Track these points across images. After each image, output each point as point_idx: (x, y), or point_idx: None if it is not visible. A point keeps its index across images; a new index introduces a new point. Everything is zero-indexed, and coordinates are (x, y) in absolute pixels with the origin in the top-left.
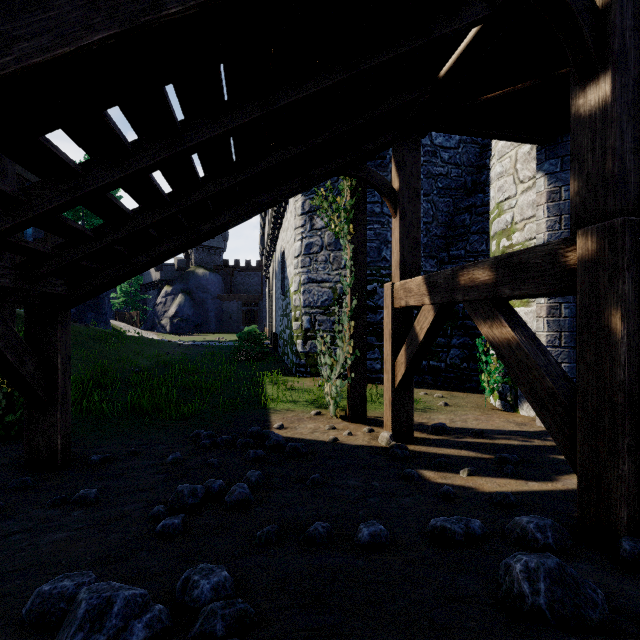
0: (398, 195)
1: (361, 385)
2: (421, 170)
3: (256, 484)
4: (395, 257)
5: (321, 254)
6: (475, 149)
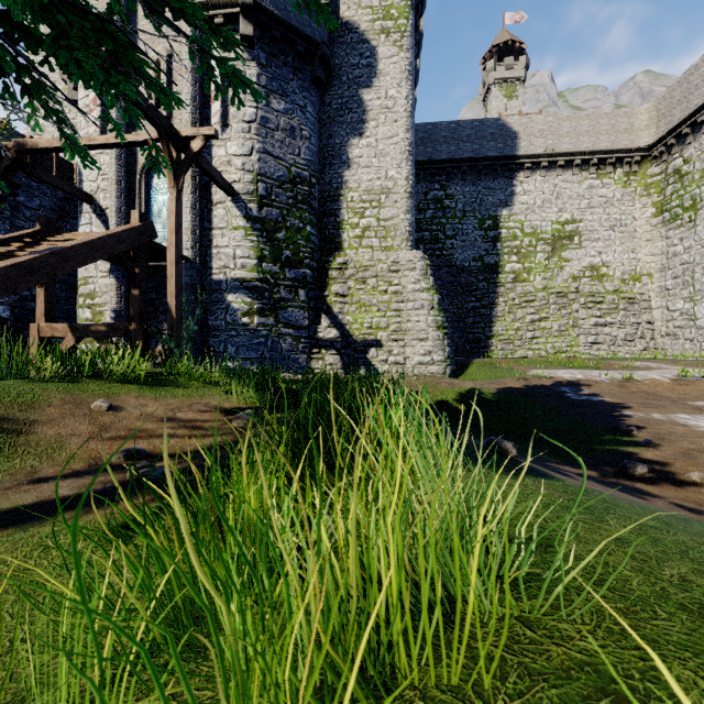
0: None
1: None
2: (8, 222)
3: None
4: (41, 310)
5: None
6: (54, 215)
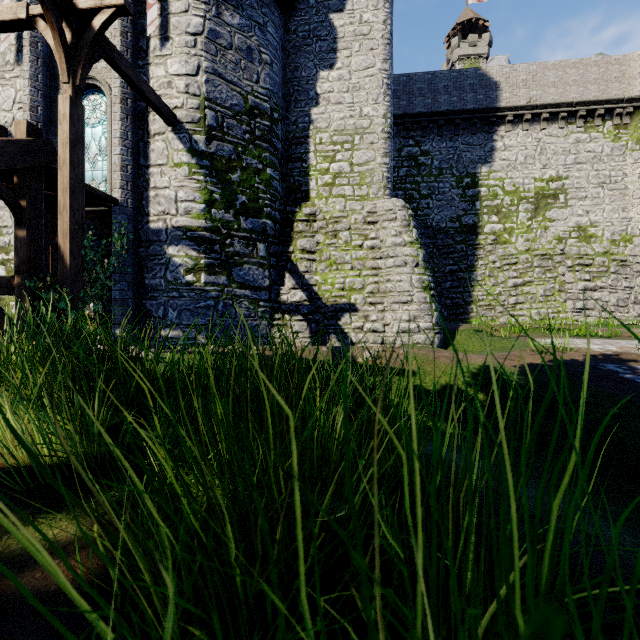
0: None
1: None
2: None
3: None
4: None
5: None
6: None
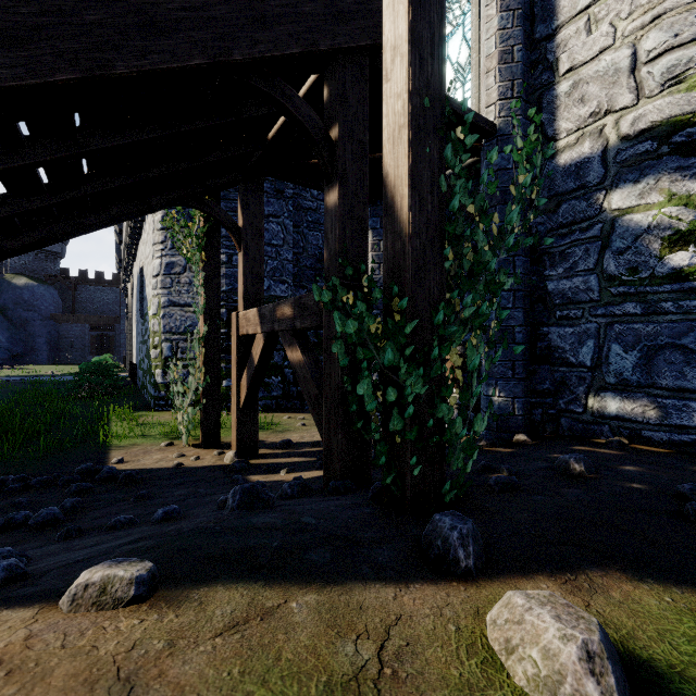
0: (242, 232)
1: (215, 411)
2: (290, 202)
3: (72, 509)
4: (240, 288)
5: (184, 275)
6: None
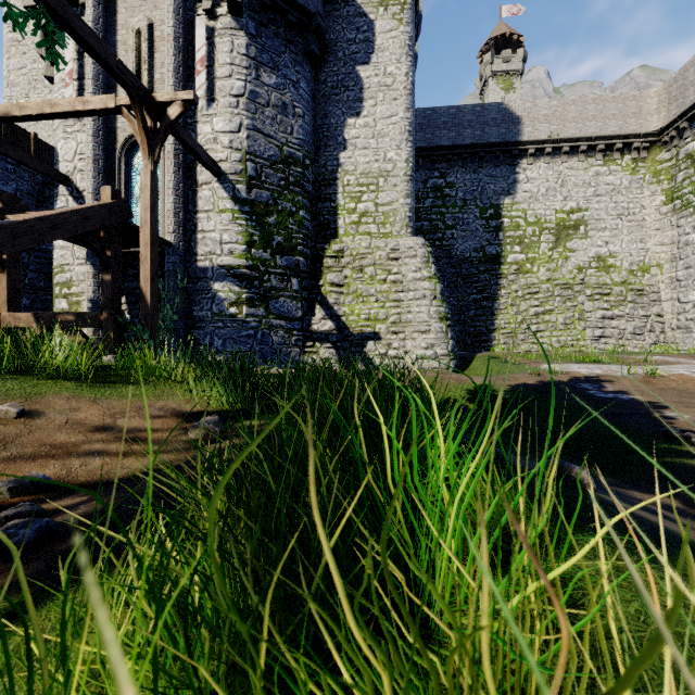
0: (7, 262)
1: None
2: None
3: None
4: (3, 297)
5: None
6: (32, 201)
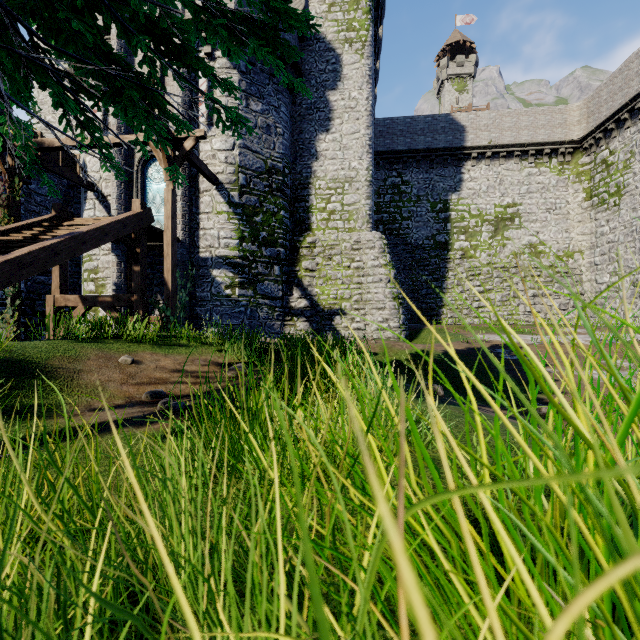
0: None
1: None
2: (22, 207)
3: None
4: (56, 283)
5: None
6: (60, 201)
